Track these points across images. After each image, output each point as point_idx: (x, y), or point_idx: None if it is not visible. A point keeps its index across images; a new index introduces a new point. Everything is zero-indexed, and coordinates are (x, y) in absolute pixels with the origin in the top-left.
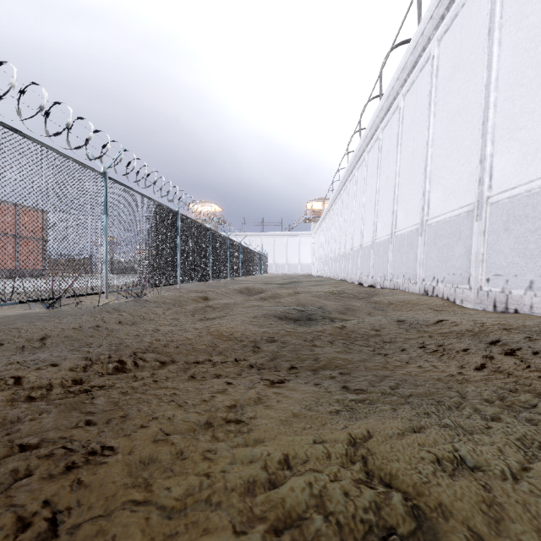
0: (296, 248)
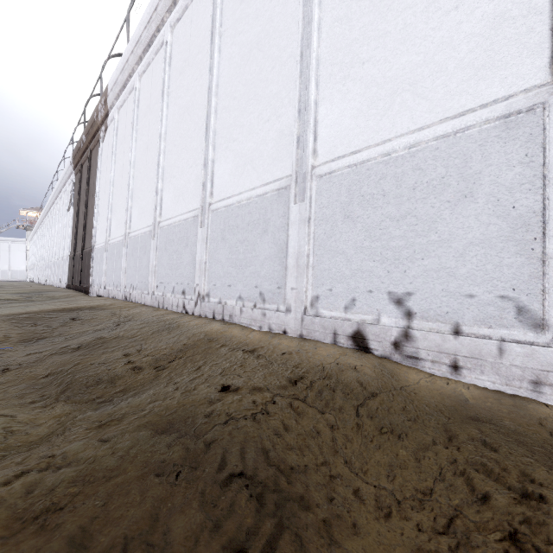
0: (5, 254)
